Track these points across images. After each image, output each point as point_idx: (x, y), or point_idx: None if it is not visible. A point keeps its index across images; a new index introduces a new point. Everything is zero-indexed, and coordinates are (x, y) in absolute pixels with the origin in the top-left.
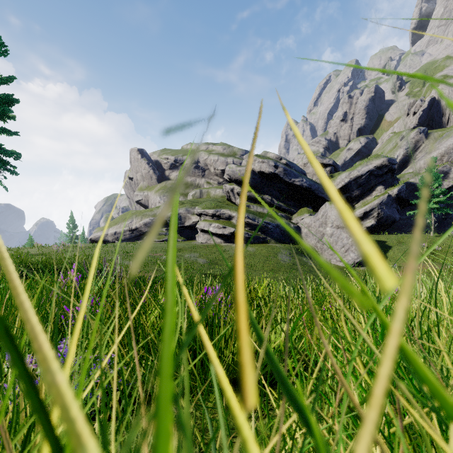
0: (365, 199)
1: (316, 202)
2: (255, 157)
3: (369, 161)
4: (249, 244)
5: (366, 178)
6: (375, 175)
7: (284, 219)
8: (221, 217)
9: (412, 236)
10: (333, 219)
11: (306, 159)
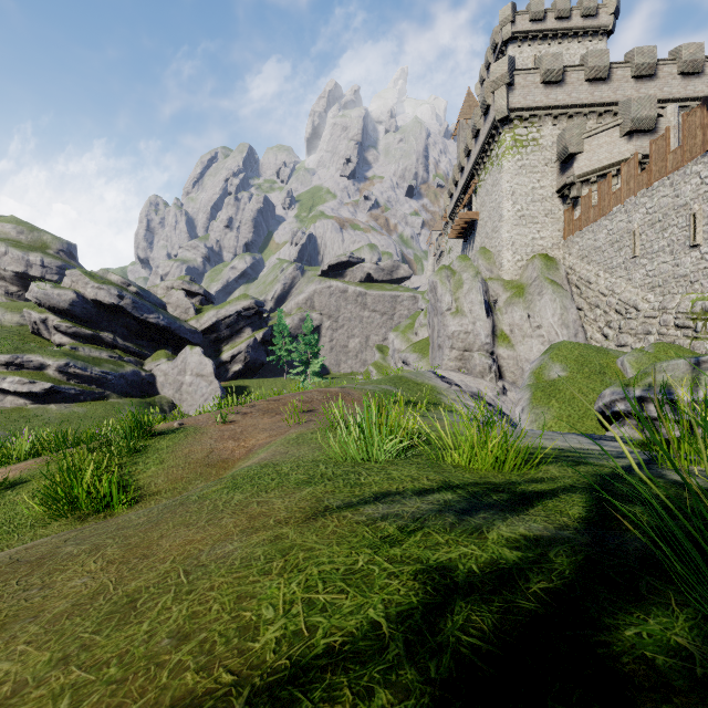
0: (234, 341)
1: (179, 342)
2: (88, 279)
3: (238, 300)
4: (77, 403)
5: (235, 318)
6: (244, 317)
7: (133, 365)
8: (26, 366)
9: (272, 380)
10: (193, 366)
11: (170, 282)
